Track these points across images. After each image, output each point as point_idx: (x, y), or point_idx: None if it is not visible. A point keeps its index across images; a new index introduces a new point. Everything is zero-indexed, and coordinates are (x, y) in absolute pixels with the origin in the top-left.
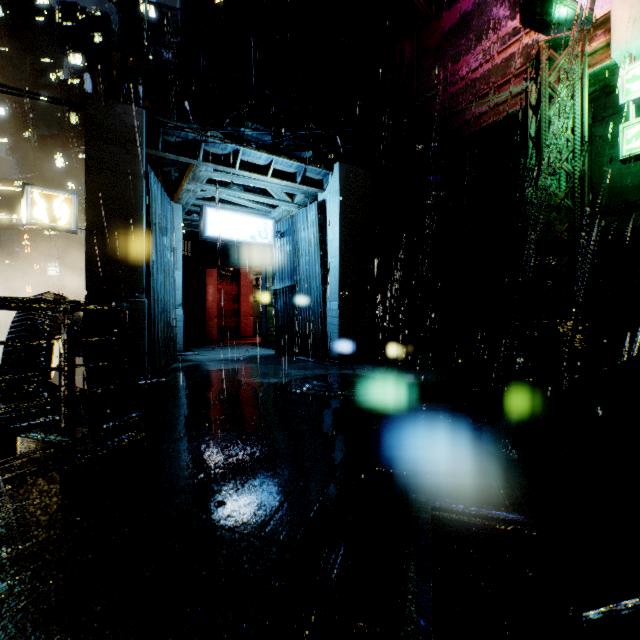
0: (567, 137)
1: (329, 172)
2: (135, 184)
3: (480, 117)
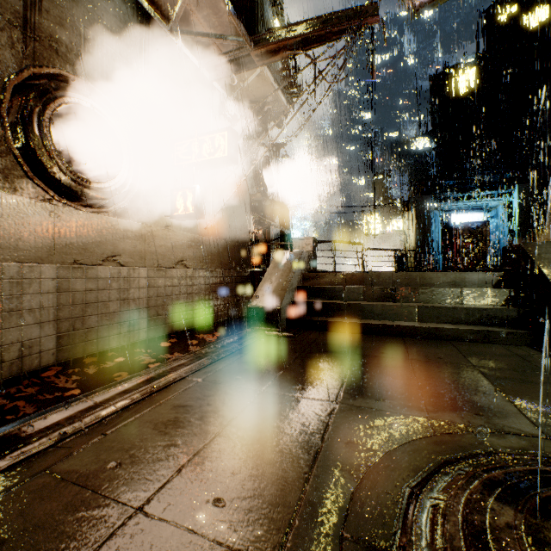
0: None
1: (512, 189)
2: (428, 217)
3: None
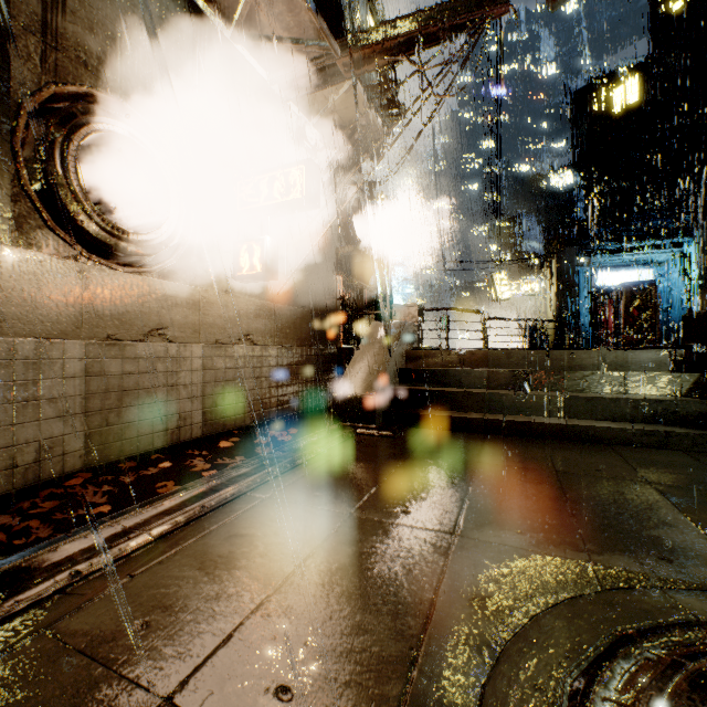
0: None
1: (690, 237)
2: (573, 277)
3: None
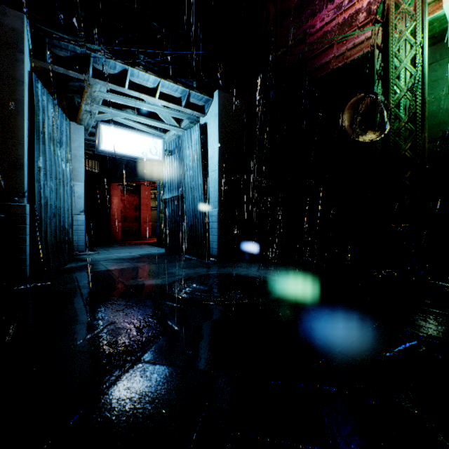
0: (410, 70)
1: (210, 98)
2: (14, 87)
3: (331, 62)
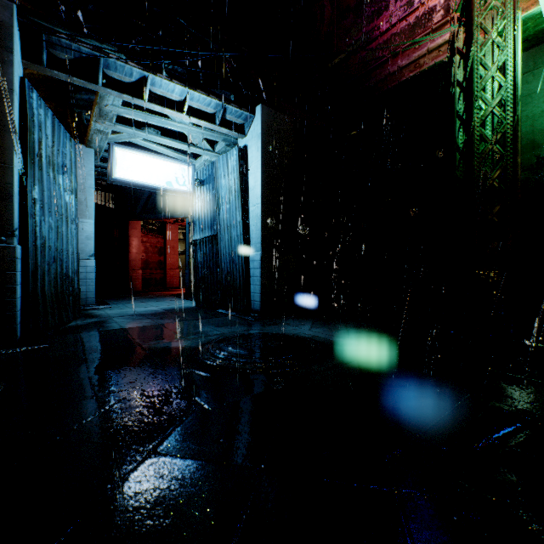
0: (499, 80)
1: (251, 115)
2: (0, 97)
3: (400, 71)
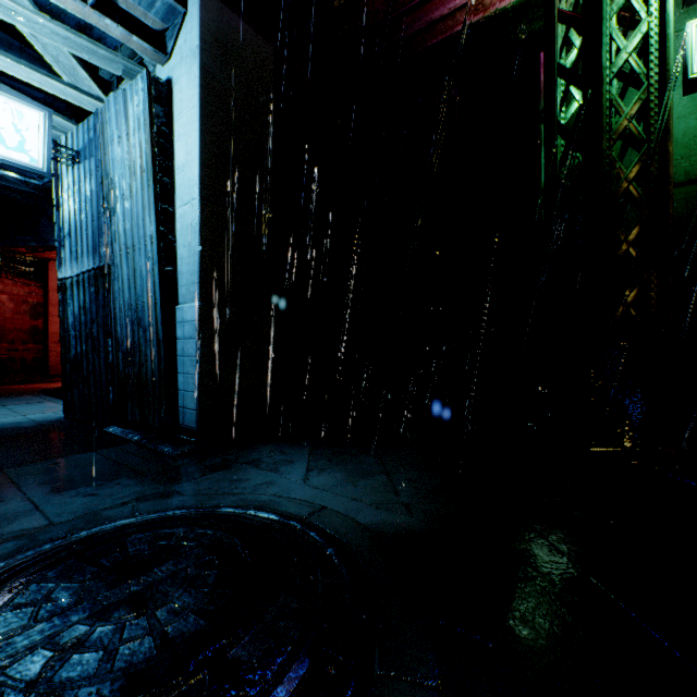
0: (637, 8)
1: (176, 6)
2: None
3: (452, 15)
